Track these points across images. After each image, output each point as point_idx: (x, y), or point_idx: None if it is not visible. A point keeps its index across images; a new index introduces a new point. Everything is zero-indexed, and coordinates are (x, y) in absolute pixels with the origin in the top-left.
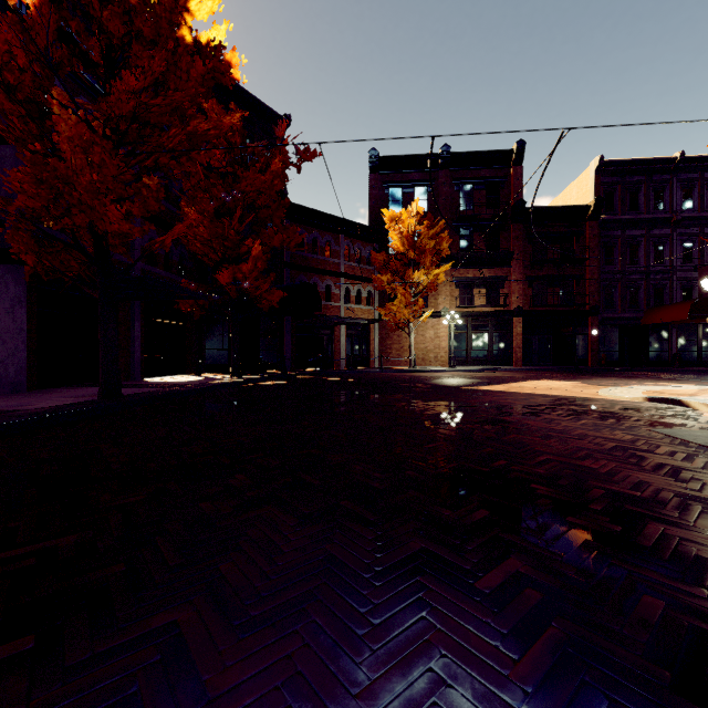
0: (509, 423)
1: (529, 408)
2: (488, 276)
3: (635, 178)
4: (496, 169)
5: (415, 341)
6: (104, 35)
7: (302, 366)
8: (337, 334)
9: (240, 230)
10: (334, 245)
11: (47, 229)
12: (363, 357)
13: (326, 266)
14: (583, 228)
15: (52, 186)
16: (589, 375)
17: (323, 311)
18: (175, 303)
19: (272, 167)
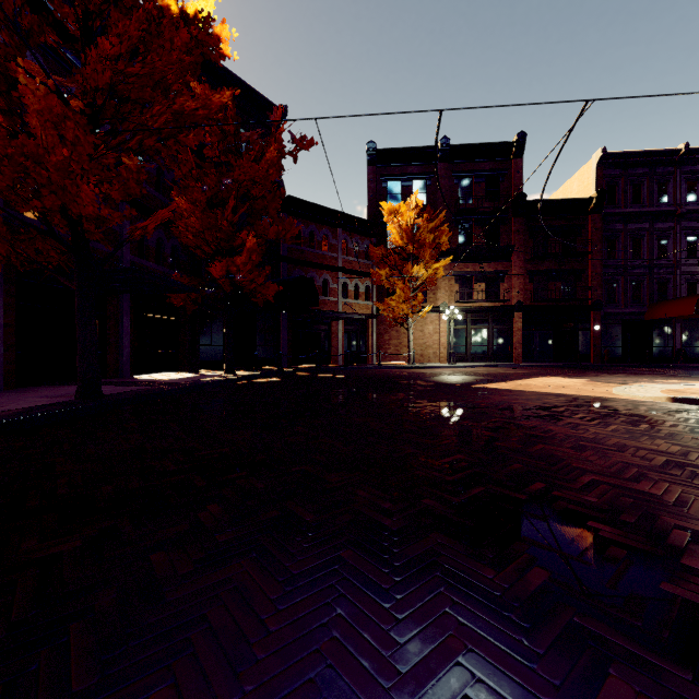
0: (529, 428)
1: (546, 410)
2: (488, 270)
3: (638, 171)
4: (496, 162)
5: (413, 336)
6: (79, 1)
7: (299, 362)
8: (335, 330)
9: (234, 221)
10: (331, 238)
11: (26, 218)
12: (361, 353)
13: (324, 260)
14: (585, 221)
15: (19, 164)
16: (594, 372)
17: (320, 306)
18: (167, 297)
19: (267, 156)
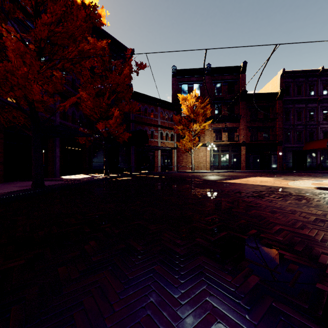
0: (249, 202)
1: (256, 193)
2: (229, 126)
3: (300, 79)
4: (232, 75)
5: (194, 158)
6: None
7: (139, 170)
8: (157, 154)
9: (108, 103)
10: (155, 111)
11: (9, 101)
12: (169, 166)
13: (151, 121)
14: (275, 103)
15: (3, 75)
16: (279, 174)
17: (150, 143)
18: (77, 139)
19: (124, 72)
